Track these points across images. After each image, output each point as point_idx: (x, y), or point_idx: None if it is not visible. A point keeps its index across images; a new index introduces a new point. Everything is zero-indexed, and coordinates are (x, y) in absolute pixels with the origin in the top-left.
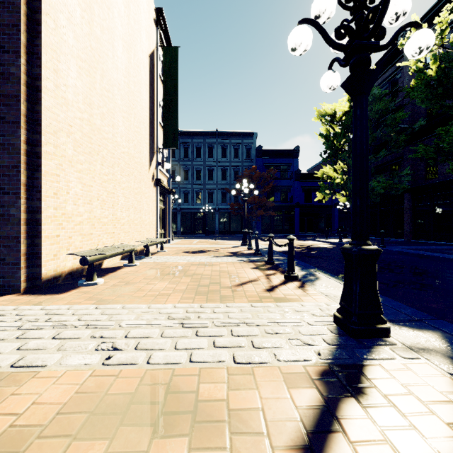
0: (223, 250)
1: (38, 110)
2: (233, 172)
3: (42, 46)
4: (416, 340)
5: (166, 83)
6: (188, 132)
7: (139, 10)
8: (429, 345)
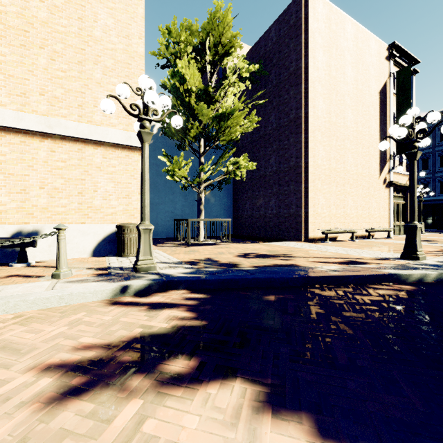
0: None
1: (307, 175)
2: None
3: (309, 150)
4: (428, 262)
5: (399, 101)
6: None
7: (367, 71)
8: (430, 263)
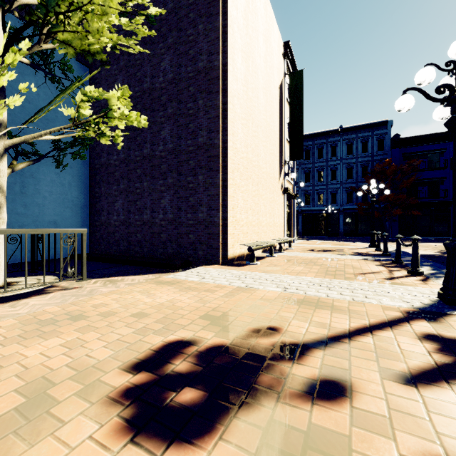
0: (347, 251)
1: (226, 160)
2: (360, 168)
3: (228, 123)
4: None
5: (292, 104)
6: (309, 135)
7: (272, 56)
8: None
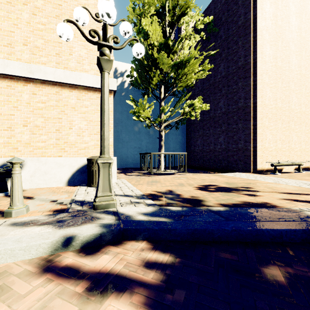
0: None
1: (256, 113)
2: None
3: (257, 91)
4: None
5: None
6: None
7: None
8: None
